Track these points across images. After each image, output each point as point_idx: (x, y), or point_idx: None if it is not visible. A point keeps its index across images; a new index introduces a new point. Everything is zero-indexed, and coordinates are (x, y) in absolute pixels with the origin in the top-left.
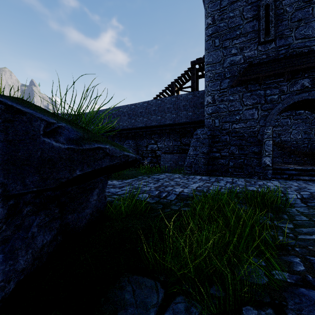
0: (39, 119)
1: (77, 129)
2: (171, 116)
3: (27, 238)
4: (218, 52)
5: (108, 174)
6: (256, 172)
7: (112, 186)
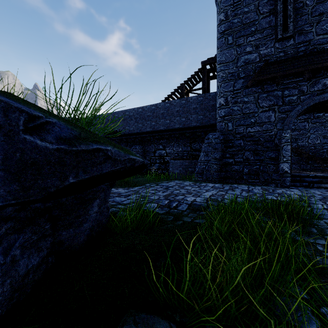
0: (17, 110)
1: (71, 127)
2: (180, 120)
3: (5, 265)
4: (231, 50)
5: (110, 182)
6: (273, 179)
7: (117, 195)
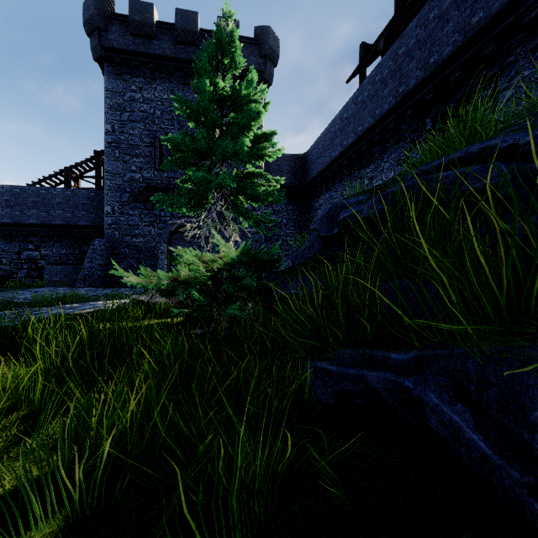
0: None
1: None
2: (64, 215)
3: None
4: (118, 163)
5: None
6: None
7: None
